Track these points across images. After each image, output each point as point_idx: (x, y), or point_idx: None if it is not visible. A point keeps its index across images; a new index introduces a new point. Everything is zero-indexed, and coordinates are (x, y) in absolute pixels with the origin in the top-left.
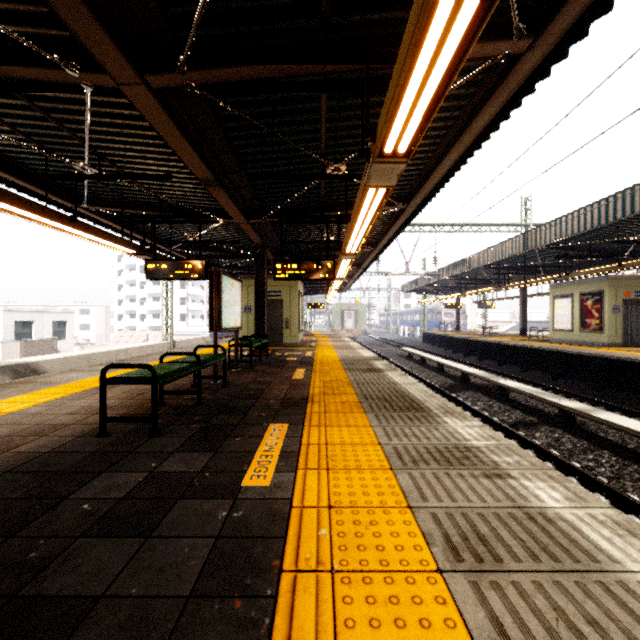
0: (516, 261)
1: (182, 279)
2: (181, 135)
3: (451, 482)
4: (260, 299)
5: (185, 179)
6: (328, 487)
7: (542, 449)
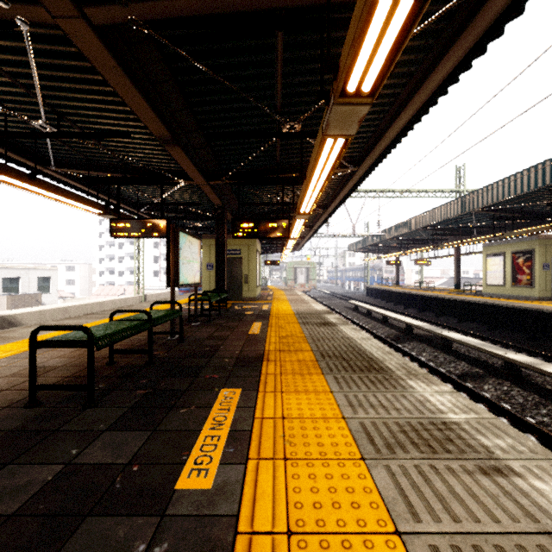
0: (452, 223)
1: (145, 237)
2: (132, 84)
3: (442, 482)
4: (220, 257)
5: (145, 140)
6: (286, 492)
7: (495, 403)
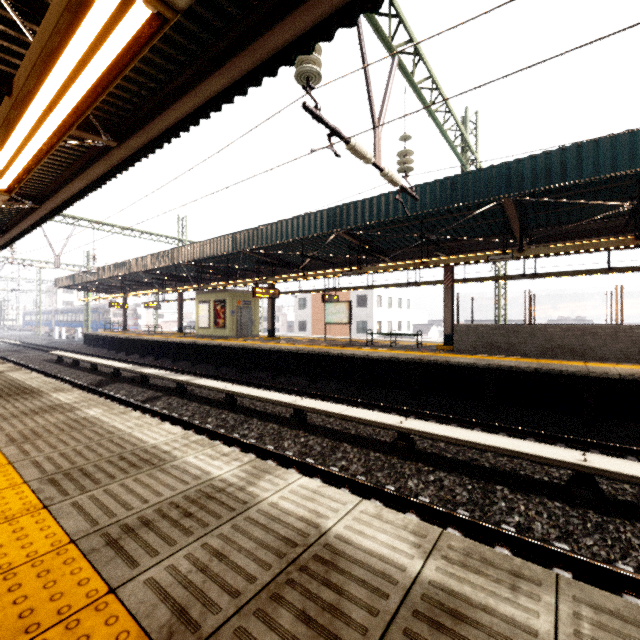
0: (172, 270)
1: None
2: None
3: (32, 420)
4: None
5: None
6: None
7: (155, 411)
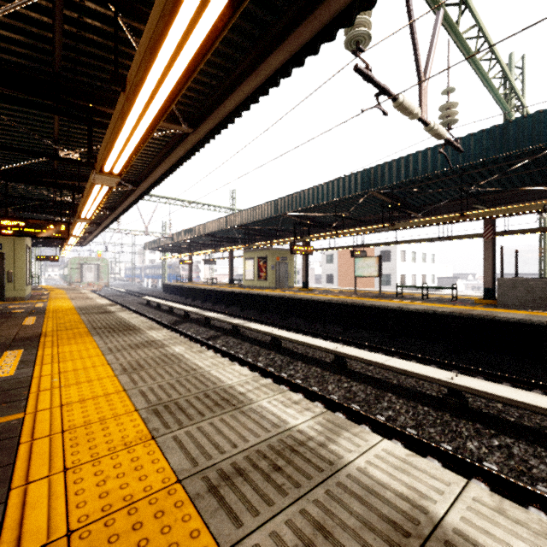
0: (225, 233)
1: None
2: None
3: (136, 353)
4: None
5: None
6: (59, 367)
7: (217, 347)
